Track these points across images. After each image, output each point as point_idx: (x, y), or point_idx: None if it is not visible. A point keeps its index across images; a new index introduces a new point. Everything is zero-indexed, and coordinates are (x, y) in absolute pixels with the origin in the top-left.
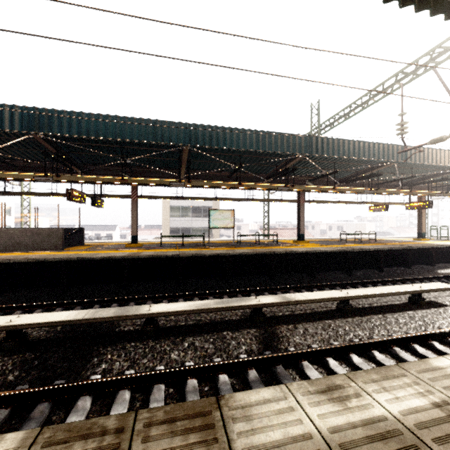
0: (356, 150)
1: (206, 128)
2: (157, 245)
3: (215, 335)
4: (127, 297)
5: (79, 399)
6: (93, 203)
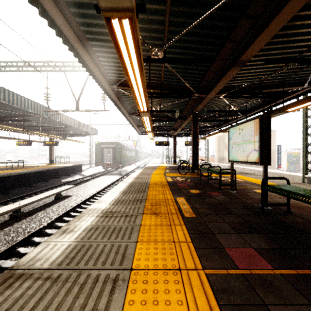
0: (15, 100)
1: None
2: None
3: None
4: None
5: None
6: None
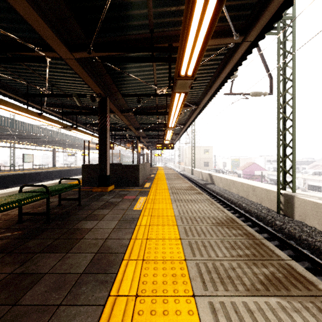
0: (82, 141)
1: (55, 131)
2: None
3: None
4: None
5: None
6: None
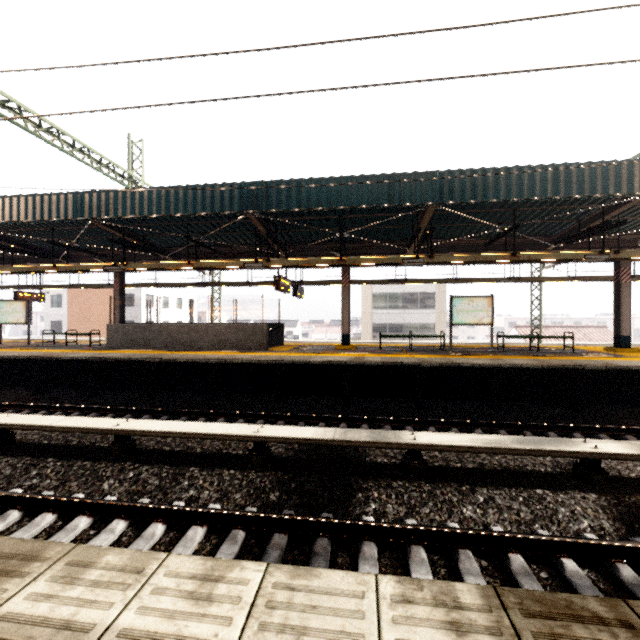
0: None
1: (466, 174)
2: (372, 347)
3: (523, 492)
4: (357, 416)
5: (362, 544)
6: (294, 293)
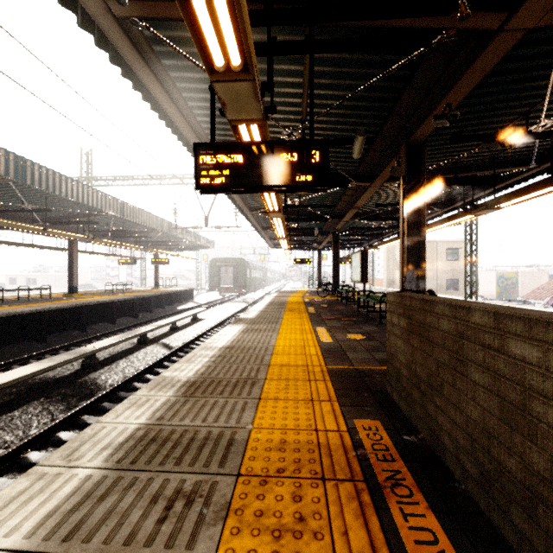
0: (148, 220)
1: (42, 169)
2: None
3: (139, 352)
4: None
5: (134, 384)
6: None
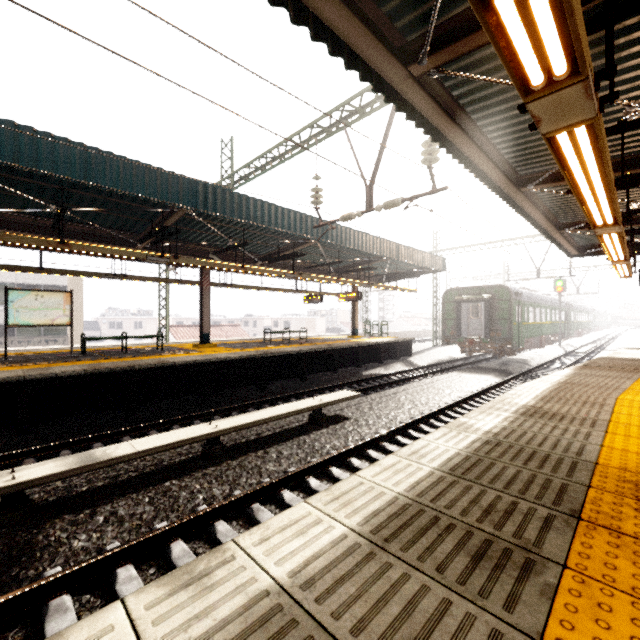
0: (266, 216)
1: None
2: None
3: None
4: None
5: None
6: None
